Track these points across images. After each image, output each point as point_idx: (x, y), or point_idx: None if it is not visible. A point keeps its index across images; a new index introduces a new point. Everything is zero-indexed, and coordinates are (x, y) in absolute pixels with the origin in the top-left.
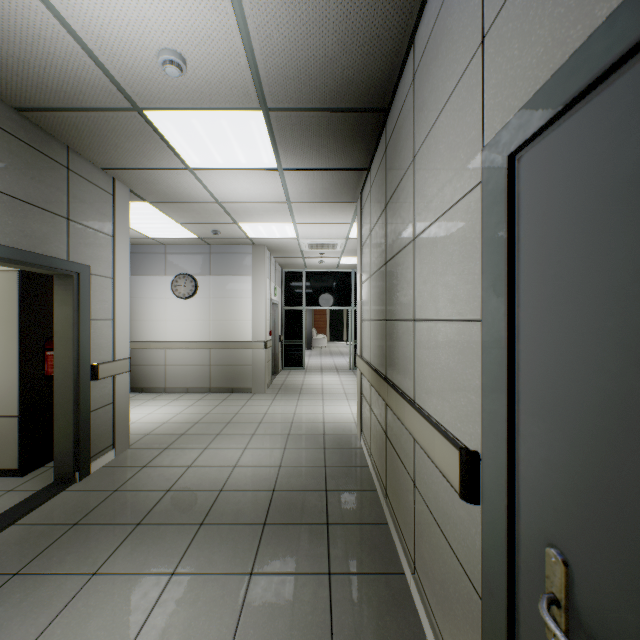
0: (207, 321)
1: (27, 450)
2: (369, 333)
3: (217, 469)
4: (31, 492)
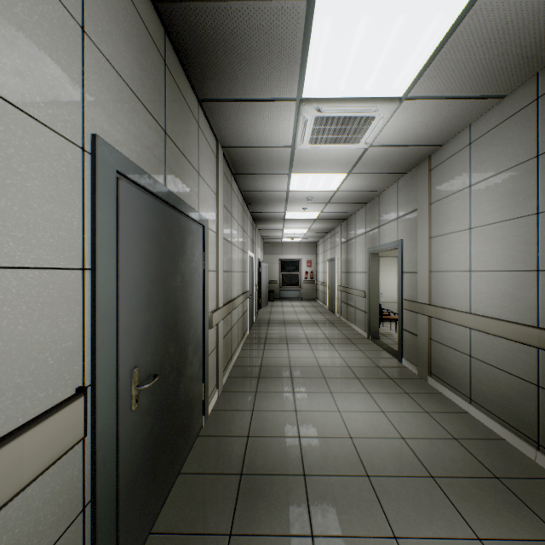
0: None
1: None
2: None
3: None
4: None
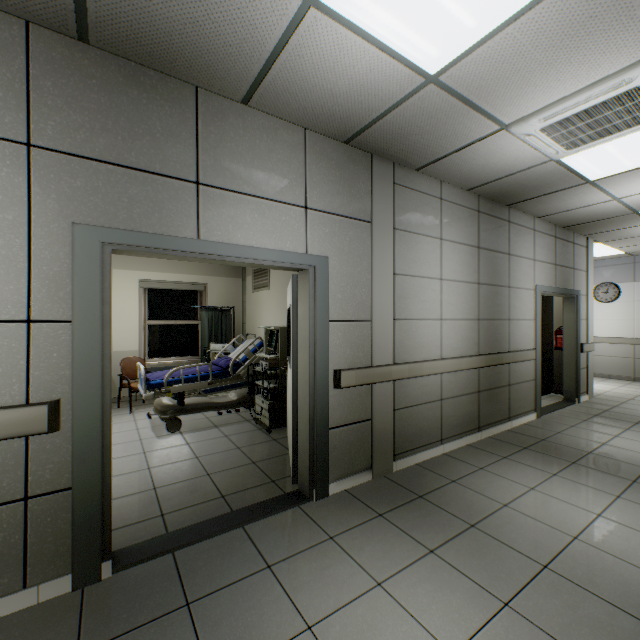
0: (629, 321)
1: (542, 383)
2: None
3: None
4: (554, 401)
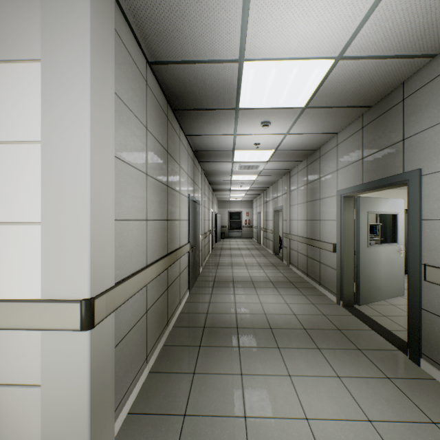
0: None
1: None
2: (144, 234)
3: (304, 370)
4: None
